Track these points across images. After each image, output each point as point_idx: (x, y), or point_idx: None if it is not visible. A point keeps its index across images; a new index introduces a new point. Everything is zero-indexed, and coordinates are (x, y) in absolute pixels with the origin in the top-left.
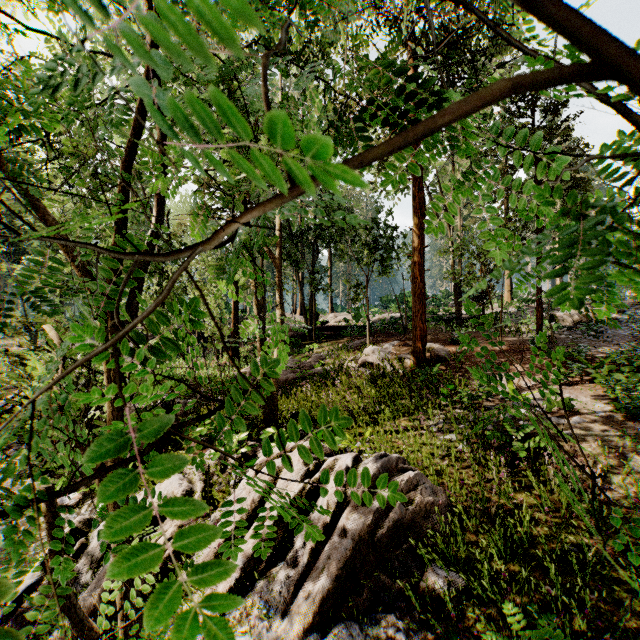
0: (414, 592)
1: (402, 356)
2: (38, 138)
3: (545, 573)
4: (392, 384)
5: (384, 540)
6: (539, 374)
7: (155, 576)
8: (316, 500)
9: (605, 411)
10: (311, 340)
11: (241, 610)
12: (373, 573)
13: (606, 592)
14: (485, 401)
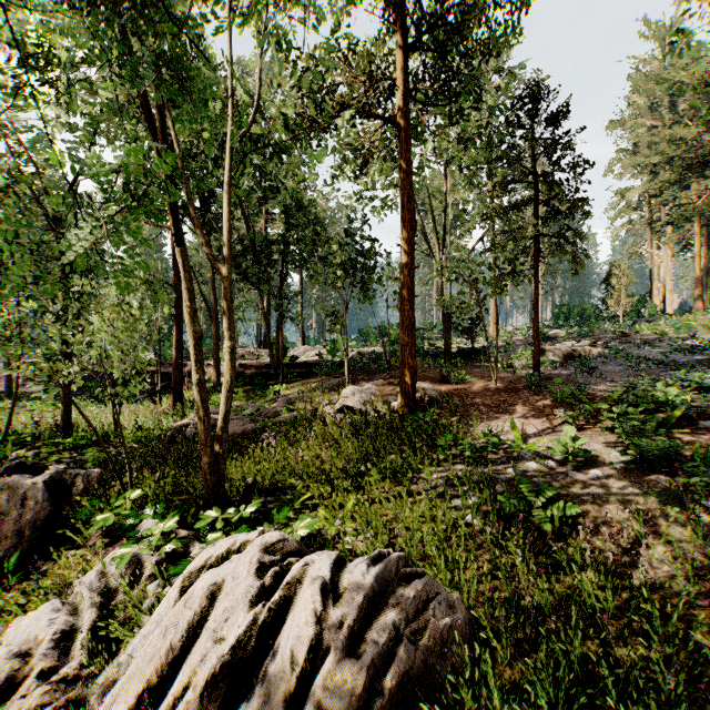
0: None
1: (388, 398)
2: None
3: None
4: (378, 435)
5: None
6: (543, 417)
7: None
8: (274, 637)
9: (623, 461)
10: (278, 379)
11: None
12: None
13: None
14: (489, 453)
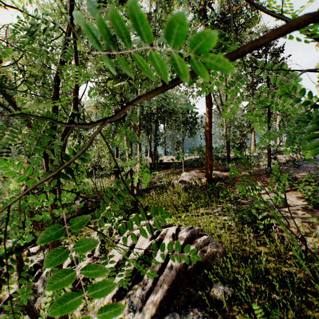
0: (207, 297)
1: (200, 177)
2: (18, 68)
3: (273, 287)
4: (195, 191)
5: (192, 271)
6: (269, 186)
7: (76, 289)
8: (157, 250)
9: (302, 205)
10: (155, 169)
11: None
12: (186, 287)
13: (304, 297)
14: (242, 200)
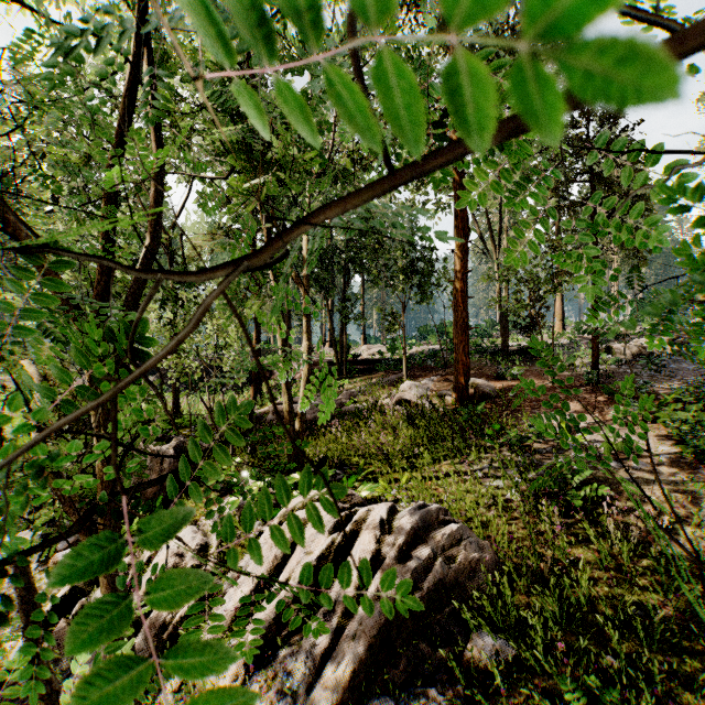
0: (458, 662)
1: (443, 393)
2: (37, 150)
3: (606, 640)
4: (432, 424)
5: (423, 603)
6: (595, 413)
7: (164, 643)
8: (346, 556)
9: (670, 455)
10: (342, 375)
11: (261, 683)
12: (411, 640)
13: (676, 663)
14: (535, 443)
